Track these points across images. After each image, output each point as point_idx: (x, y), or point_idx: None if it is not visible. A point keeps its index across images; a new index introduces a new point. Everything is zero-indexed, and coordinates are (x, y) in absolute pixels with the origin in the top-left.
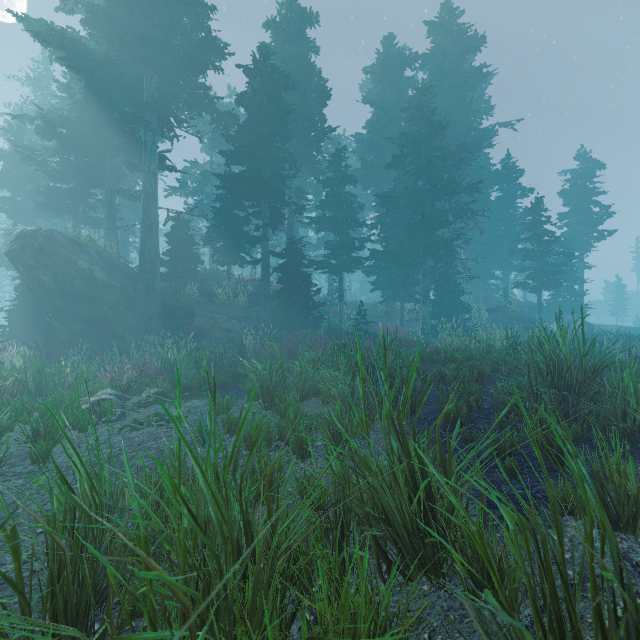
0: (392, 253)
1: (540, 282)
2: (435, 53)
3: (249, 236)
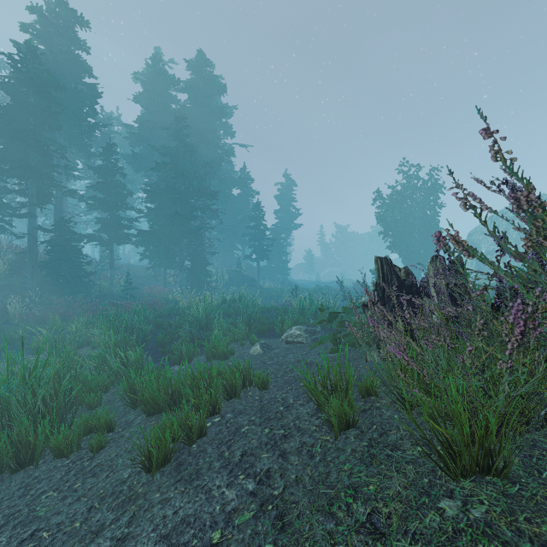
0: (156, 233)
1: (259, 256)
2: (192, 85)
3: (10, 206)
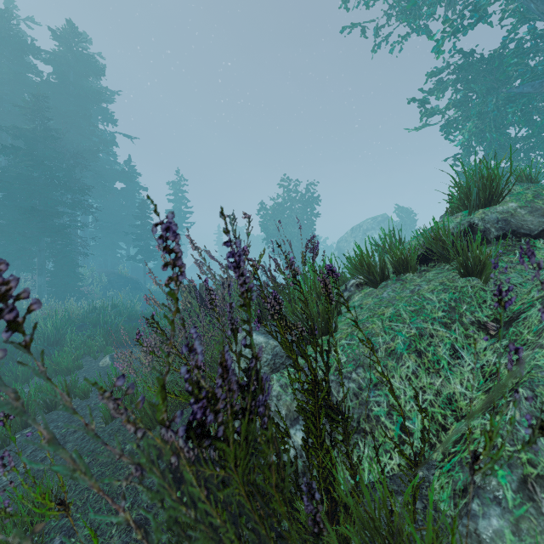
0: (3, 230)
1: (145, 257)
2: (59, 59)
3: None
